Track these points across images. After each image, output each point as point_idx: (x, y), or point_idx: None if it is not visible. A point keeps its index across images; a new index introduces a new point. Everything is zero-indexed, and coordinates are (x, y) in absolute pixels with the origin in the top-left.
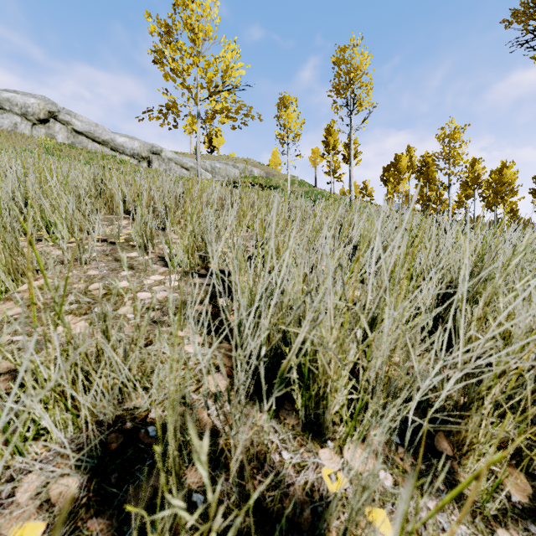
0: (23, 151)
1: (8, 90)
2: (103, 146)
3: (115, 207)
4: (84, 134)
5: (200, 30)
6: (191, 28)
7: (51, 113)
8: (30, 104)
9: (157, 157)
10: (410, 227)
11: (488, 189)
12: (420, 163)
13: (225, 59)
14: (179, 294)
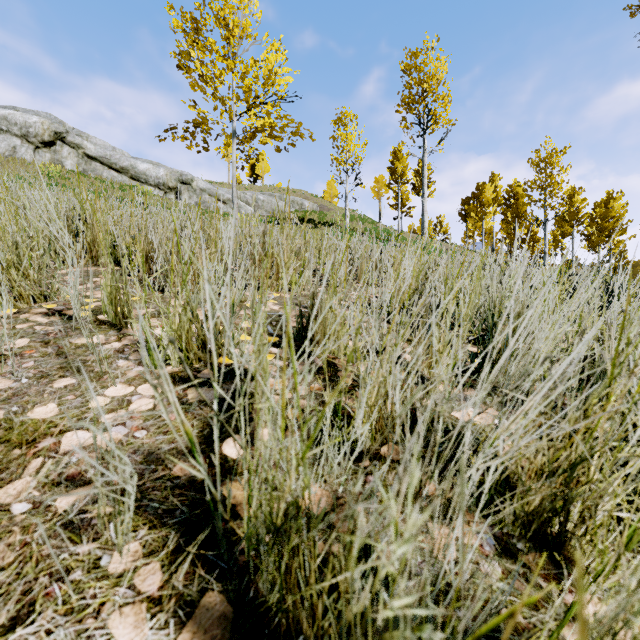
0: (18, 179)
1: (6, 106)
2: (121, 174)
3: (100, 255)
4: (98, 160)
5: (236, 26)
6: (224, 22)
7: (58, 134)
8: (32, 123)
9: (186, 188)
10: (624, 318)
11: (591, 226)
12: (508, 194)
13: (267, 62)
14: (149, 431)
